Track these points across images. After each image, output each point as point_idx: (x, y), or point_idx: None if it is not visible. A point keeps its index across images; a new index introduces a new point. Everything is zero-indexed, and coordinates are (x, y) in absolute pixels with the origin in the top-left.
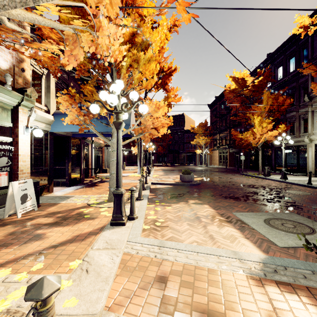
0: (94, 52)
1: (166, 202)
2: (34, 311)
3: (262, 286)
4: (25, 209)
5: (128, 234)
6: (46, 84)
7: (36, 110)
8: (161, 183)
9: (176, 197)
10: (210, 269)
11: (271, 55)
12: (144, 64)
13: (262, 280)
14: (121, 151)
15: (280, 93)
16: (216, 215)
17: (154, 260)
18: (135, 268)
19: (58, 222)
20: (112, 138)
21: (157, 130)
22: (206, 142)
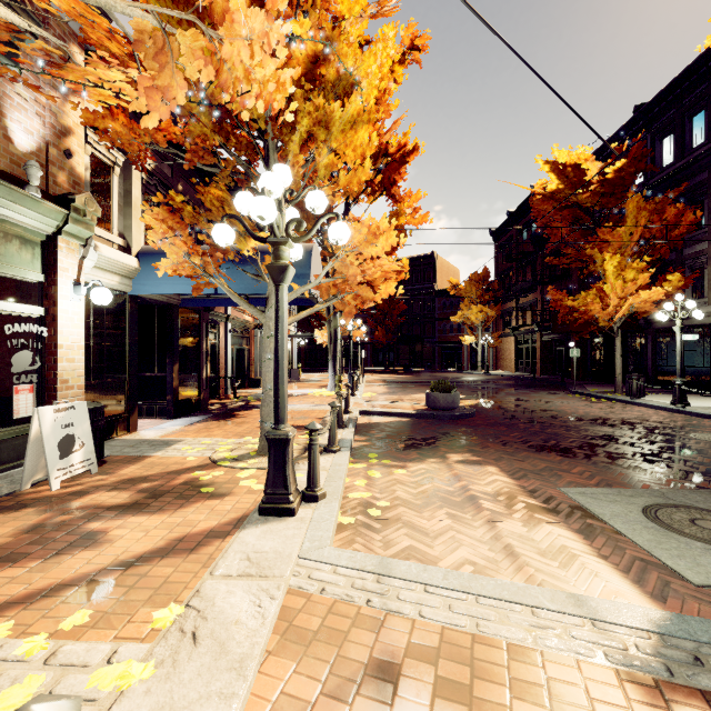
0: (216, 87)
1: (395, 458)
2: None
3: (664, 706)
4: (68, 470)
5: (302, 537)
6: (122, 187)
7: (100, 244)
8: (383, 412)
9: (417, 447)
10: (514, 646)
11: (644, 109)
12: (342, 132)
13: (662, 687)
14: (285, 336)
15: (667, 199)
16: (518, 494)
17: (364, 612)
18: (316, 634)
19: (139, 503)
20: (267, 307)
21: (372, 287)
22: (486, 319)
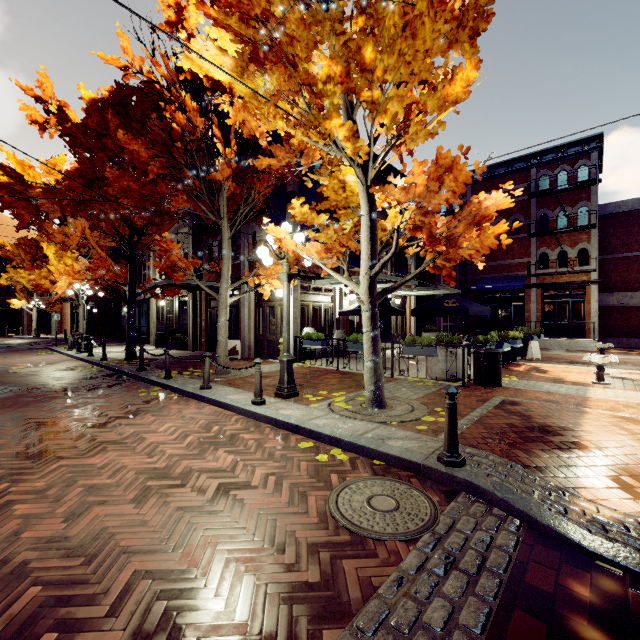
0: None
1: None
2: None
3: None
4: None
5: None
6: None
7: None
8: None
9: None
10: None
11: None
12: None
13: None
14: None
15: None
16: None
17: None
18: None
19: None
20: None
21: None
22: None
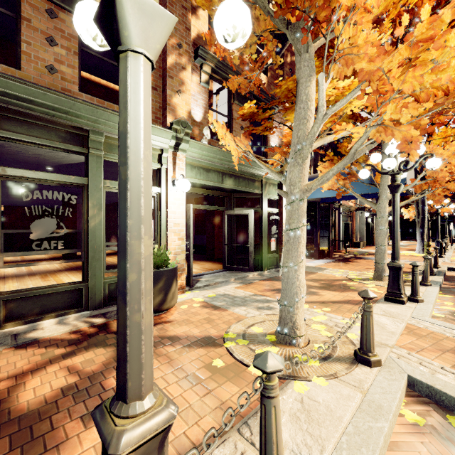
0: None
1: None
2: (364, 303)
3: None
4: None
5: (410, 312)
6: None
7: None
8: None
9: None
10: None
11: None
12: None
13: None
14: (398, 218)
15: None
16: None
17: (451, 339)
18: (424, 337)
19: (324, 287)
20: (378, 201)
21: None
22: None
